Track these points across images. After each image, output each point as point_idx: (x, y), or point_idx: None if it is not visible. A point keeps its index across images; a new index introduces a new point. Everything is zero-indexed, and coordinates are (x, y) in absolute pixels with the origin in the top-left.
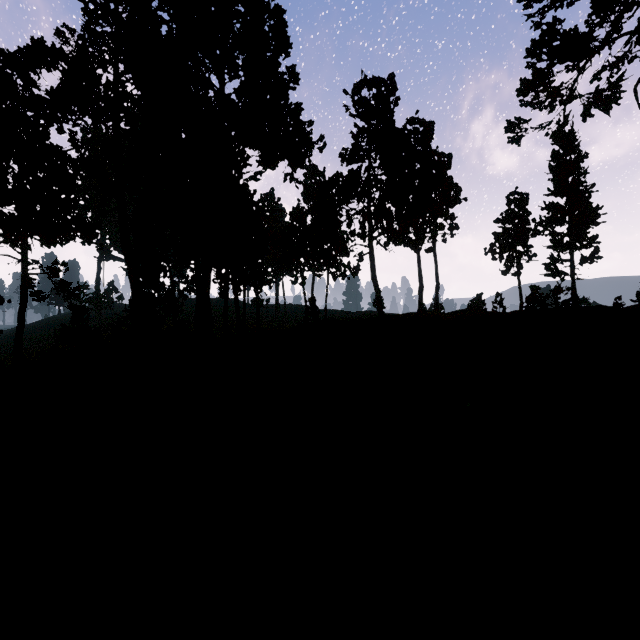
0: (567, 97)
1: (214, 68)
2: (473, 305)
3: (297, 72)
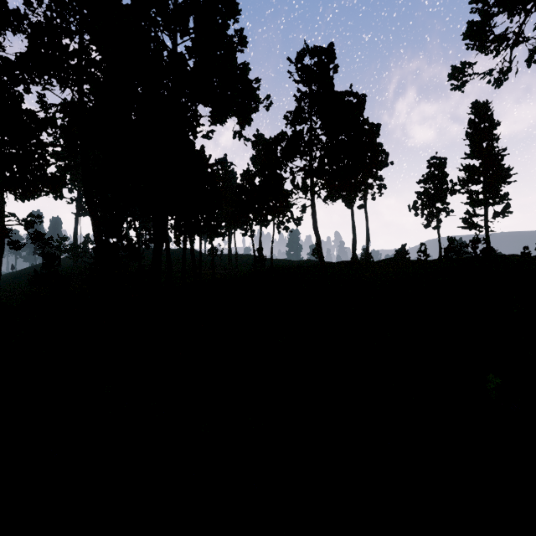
0: (514, 39)
1: (166, 26)
2: (399, 254)
3: (245, 36)
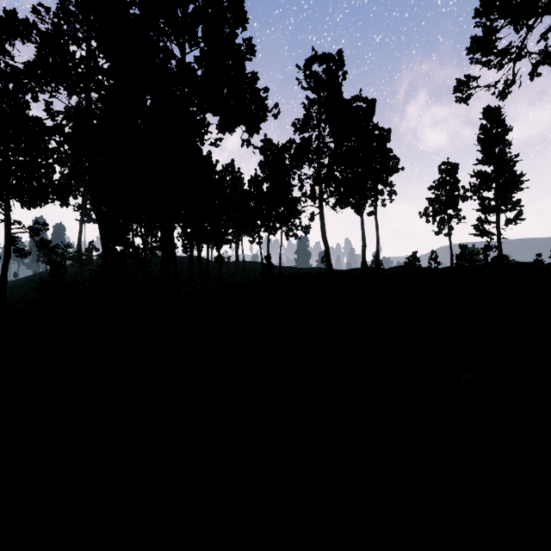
0: (517, 54)
1: (175, 36)
2: (409, 262)
3: (253, 44)
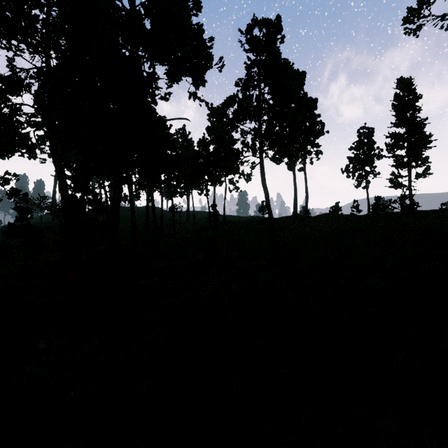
0: None
1: None
2: (333, 210)
3: (199, 0)
